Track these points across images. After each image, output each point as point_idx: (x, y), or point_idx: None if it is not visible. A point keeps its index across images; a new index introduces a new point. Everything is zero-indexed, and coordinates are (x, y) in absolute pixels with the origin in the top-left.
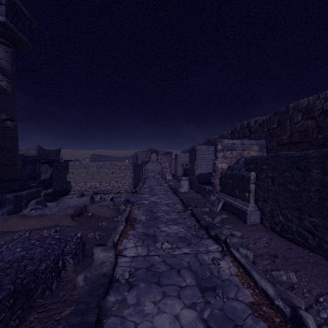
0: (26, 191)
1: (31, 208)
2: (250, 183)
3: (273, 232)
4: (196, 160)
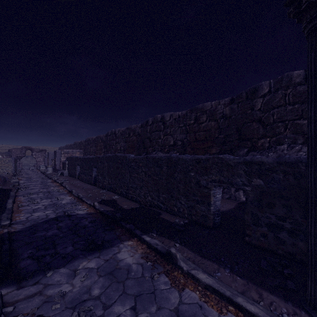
0: None
1: None
2: (66, 164)
3: (69, 176)
4: (56, 157)
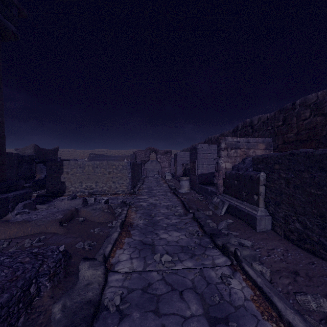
0: (14, 193)
1: (16, 213)
2: (260, 185)
3: (288, 241)
4: (197, 159)
